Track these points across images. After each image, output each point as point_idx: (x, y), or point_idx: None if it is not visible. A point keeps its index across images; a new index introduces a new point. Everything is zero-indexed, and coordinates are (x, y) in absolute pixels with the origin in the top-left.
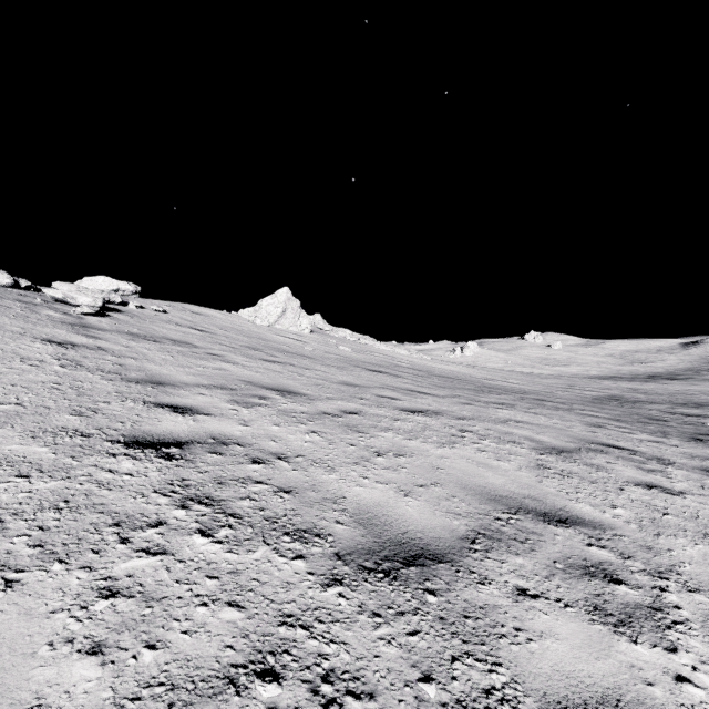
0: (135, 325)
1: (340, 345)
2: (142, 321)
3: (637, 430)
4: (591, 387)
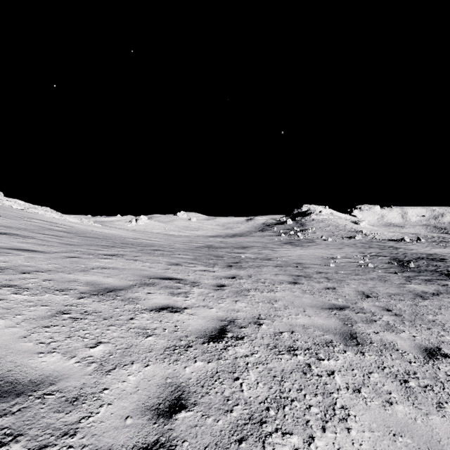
0: None
1: None
2: None
3: (200, 264)
4: (201, 241)
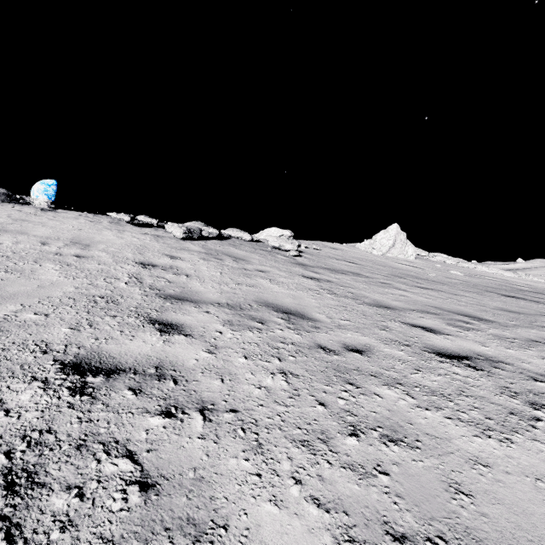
0: (319, 261)
1: (448, 269)
2: (319, 258)
3: None
4: None
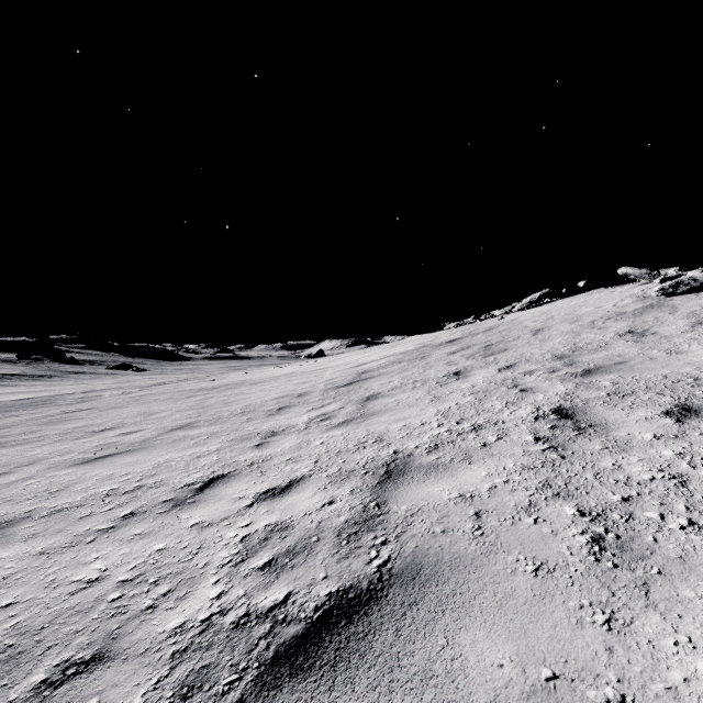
0: None
1: None
2: None
3: None
4: None
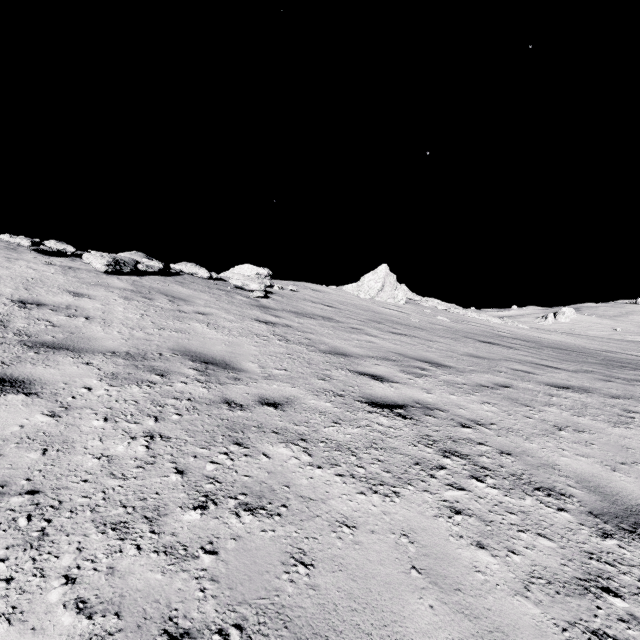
0: (289, 304)
1: (436, 315)
2: (290, 301)
3: None
4: None
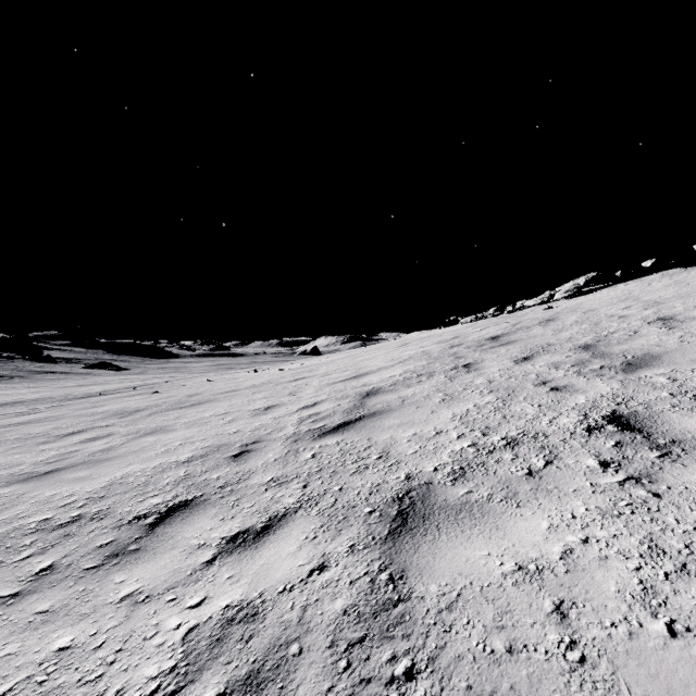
0: None
1: None
2: None
3: None
4: None
